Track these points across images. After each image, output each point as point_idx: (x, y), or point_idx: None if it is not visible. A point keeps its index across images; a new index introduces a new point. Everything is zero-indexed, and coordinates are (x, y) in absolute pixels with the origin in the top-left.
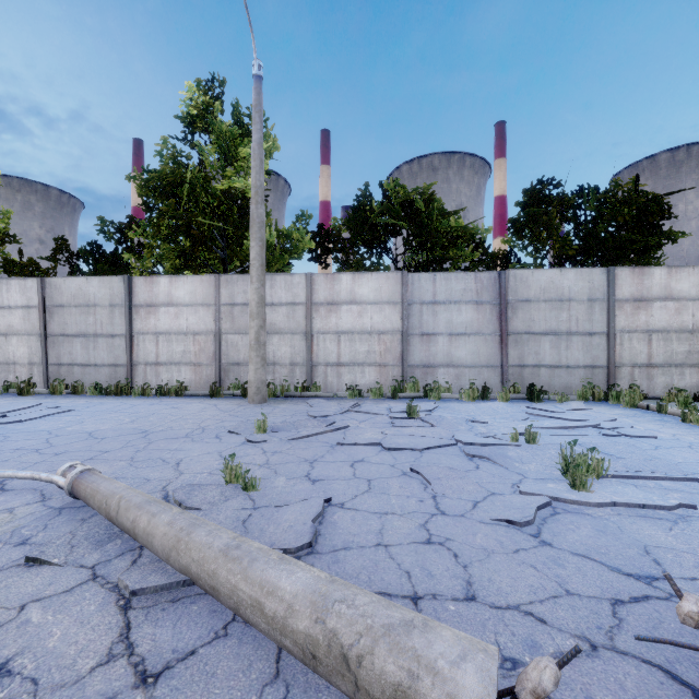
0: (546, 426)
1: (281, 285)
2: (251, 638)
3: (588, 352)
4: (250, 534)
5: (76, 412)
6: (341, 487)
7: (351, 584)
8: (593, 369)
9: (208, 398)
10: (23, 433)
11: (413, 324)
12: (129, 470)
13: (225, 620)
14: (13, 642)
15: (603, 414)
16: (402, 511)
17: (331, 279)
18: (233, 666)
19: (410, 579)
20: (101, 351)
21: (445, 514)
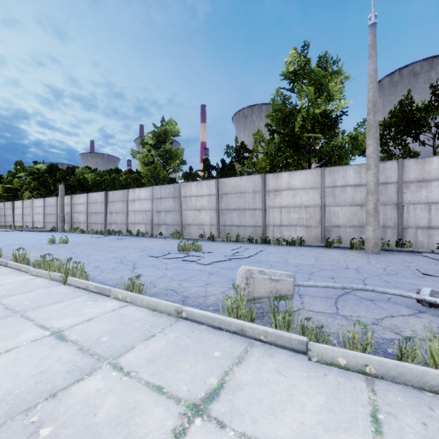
0: None
1: None
2: None
3: None
4: None
5: (266, 252)
6: None
7: None
8: None
9: (323, 248)
10: (271, 262)
11: None
12: None
13: None
14: None
15: None
16: None
17: (421, 162)
18: None
19: None
20: (247, 218)
21: None
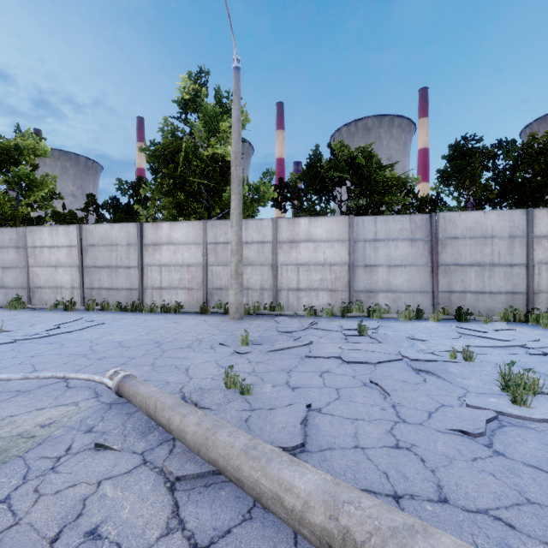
0: (478, 345)
1: (253, 228)
2: (271, 522)
3: (509, 280)
4: (253, 432)
5: (107, 325)
6: (316, 394)
7: (352, 487)
8: (513, 295)
9: (198, 314)
10: (73, 341)
11: (358, 258)
12: (152, 374)
13: (248, 506)
14: (98, 512)
15: (526, 334)
16: (369, 418)
17: (292, 222)
18: (261, 546)
19: (388, 479)
20: (120, 278)
21: (406, 422)
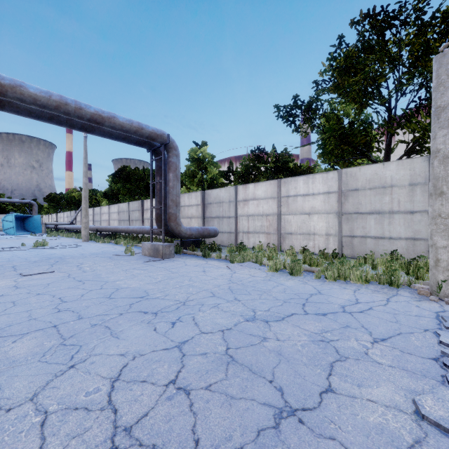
0: None
1: None
2: None
3: None
4: None
5: None
6: None
7: None
8: None
9: None
10: None
11: None
12: None
13: None
14: None
15: None
16: None
17: None
18: None
19: None
20: None
21: None
